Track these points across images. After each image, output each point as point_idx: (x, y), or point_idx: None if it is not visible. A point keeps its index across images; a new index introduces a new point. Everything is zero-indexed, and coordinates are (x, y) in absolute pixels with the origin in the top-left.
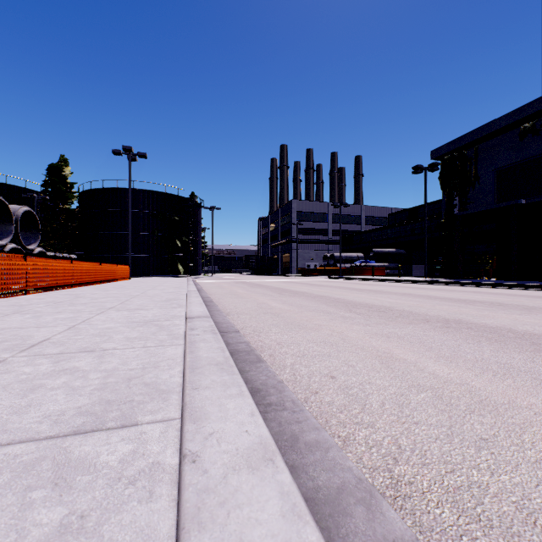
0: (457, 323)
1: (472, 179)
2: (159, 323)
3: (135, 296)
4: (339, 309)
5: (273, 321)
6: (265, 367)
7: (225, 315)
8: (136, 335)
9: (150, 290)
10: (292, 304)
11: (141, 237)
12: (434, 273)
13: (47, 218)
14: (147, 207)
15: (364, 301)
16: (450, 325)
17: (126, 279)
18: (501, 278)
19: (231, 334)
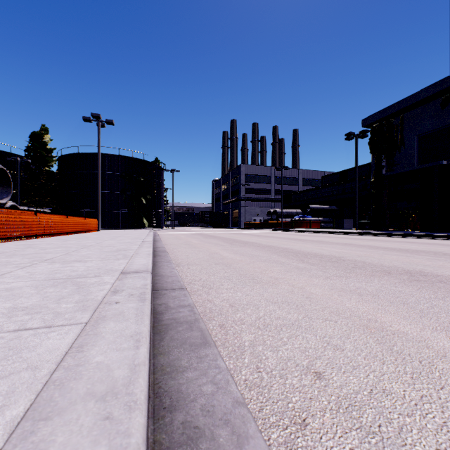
0: (423, 276)
1: (398, 143)
2: (83, 280)
3: (87, 247)
4: (290, 259)
5: (224, 273)
6: (212, 359)
7: (174, 266)
8: (31, 303)
9: (107, 241)
10: (243, 254)
11: (111, 195)
12: (364, 225)
13: (29, 178)
14: (117, 169)
15: (312, 251)
16: (417, 278)
17: (94, 230)
18: (425, 230)
19: (174, 293)
